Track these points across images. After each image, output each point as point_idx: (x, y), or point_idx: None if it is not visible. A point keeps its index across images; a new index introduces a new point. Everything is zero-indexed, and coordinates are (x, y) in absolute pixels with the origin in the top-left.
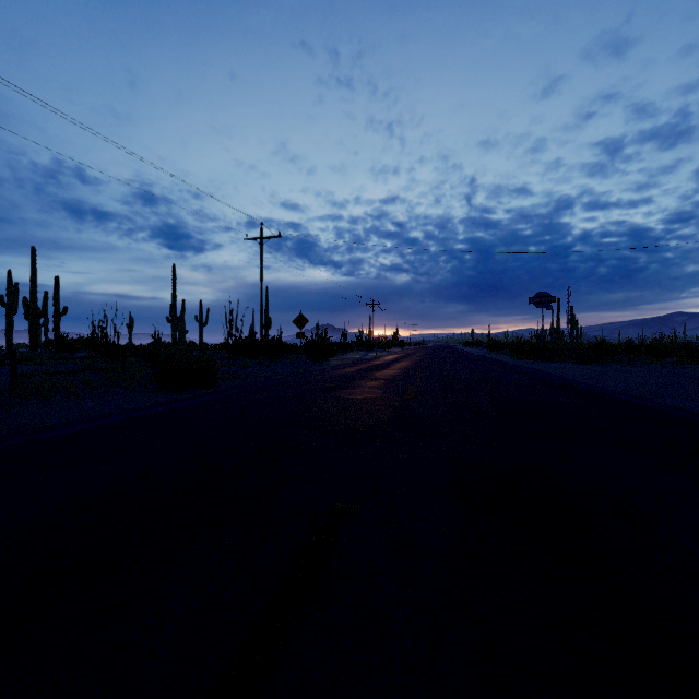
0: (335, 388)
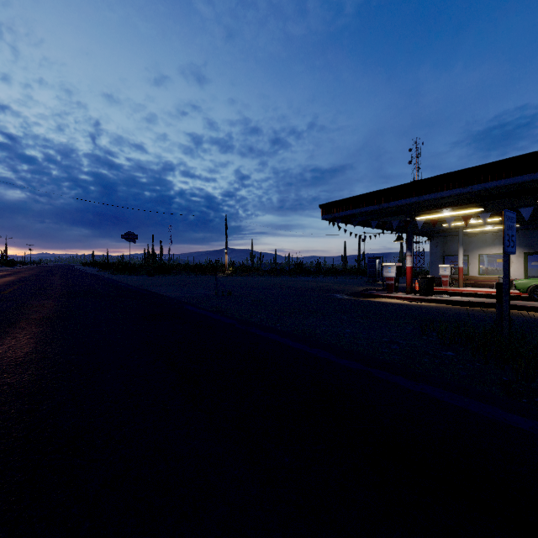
0: None
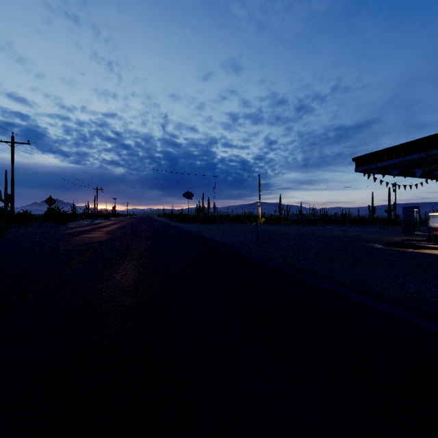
0: (81, 234)
